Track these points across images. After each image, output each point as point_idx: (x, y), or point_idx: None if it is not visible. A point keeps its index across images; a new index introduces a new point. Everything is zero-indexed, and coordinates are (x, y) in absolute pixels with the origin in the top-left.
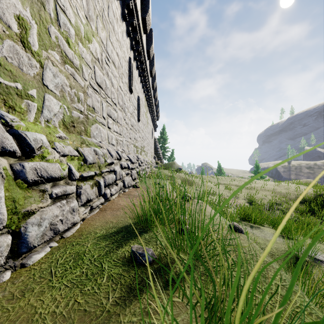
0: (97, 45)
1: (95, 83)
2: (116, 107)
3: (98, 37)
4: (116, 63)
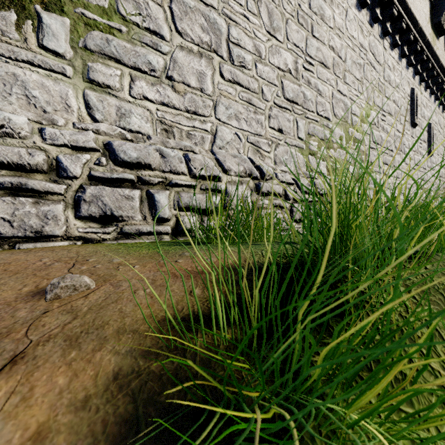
0: (374, 113)
1: (372, 143)
2: (392, 153)
3: (374, 106)
4: (392, 111)
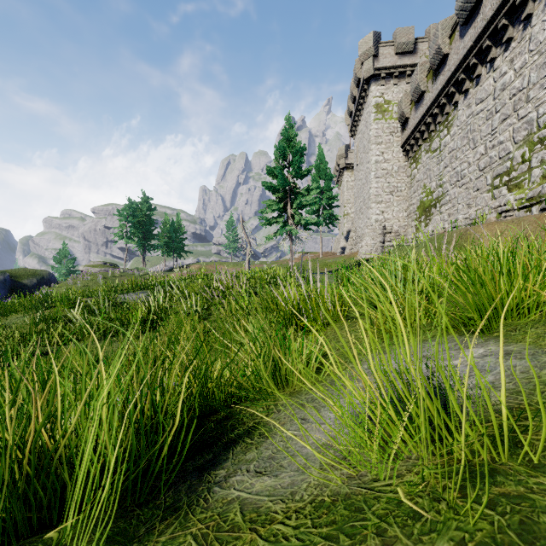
0: None
1: None
2: None
3: None
4: None
